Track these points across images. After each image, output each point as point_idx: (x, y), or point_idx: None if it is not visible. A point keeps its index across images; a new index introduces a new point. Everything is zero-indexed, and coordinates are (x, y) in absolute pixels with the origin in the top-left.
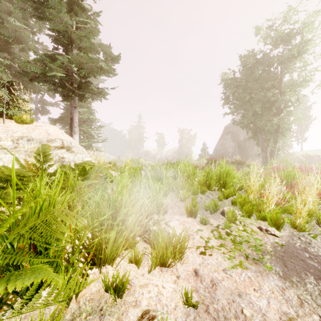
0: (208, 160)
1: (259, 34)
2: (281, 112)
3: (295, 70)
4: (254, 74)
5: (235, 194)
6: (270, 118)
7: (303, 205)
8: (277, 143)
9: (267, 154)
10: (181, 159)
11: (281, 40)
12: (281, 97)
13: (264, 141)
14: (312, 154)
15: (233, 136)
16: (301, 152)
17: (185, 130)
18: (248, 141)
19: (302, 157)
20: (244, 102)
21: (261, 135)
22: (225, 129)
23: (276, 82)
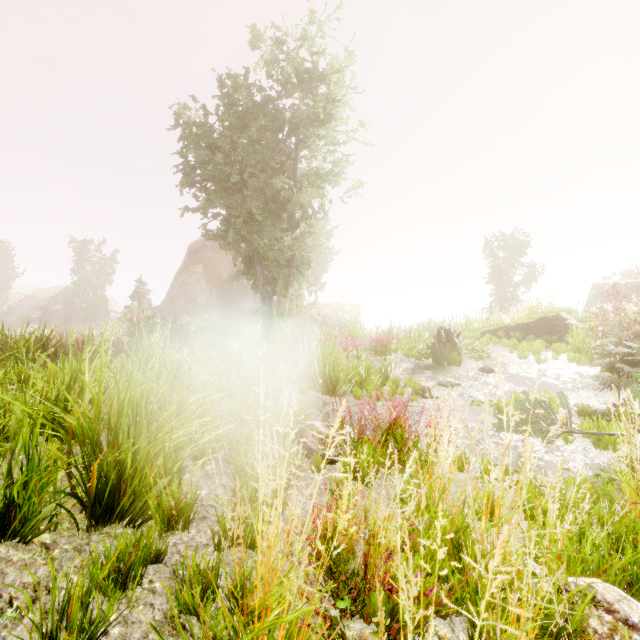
0: (133, 324)
1: (258, 48)
2: (297, 226)
3: (320, 148)
4: (248, 132)
5: (177, 523)
6: (278, 234)
7: (516, 598)
8: (290, 287)
9: (273, 309)
10: (75, 317)
11: (298, 79)
12: (298, 194)
13: (268, 283)
14: (329, 312)
15: (207, 270)
16: (317, 308)
17: (90, 243)
18: (236, 283)
19: (318, 316)
20: (228, 188)
21: (261, 268)
22: (192, 252)
23: (288, 163)
